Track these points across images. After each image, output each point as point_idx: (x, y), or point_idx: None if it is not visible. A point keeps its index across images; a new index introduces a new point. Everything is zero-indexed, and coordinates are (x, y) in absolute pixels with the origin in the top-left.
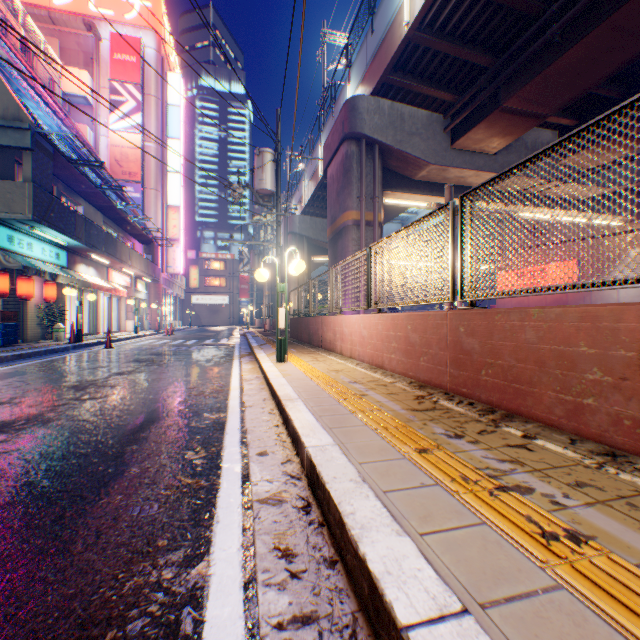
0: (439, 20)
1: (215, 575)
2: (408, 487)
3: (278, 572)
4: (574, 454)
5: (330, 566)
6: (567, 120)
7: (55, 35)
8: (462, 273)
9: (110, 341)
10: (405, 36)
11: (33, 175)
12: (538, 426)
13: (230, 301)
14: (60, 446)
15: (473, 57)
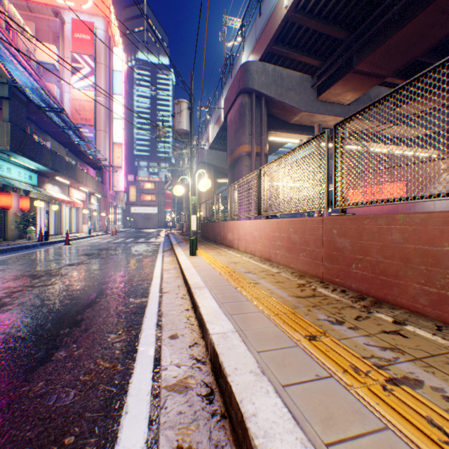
0: (309, 4)
1: None
2: (305, 380)
3: None
4: (444, 341)
5: None
6: (400, 80)
7: (32, 20)
8: (335, 186)
9: (68, 240)
10: (284, 16)
11: (10, 117)
12: (405, 312)
13: (158, 211)
14: (4, 330)
15: (334, 32)
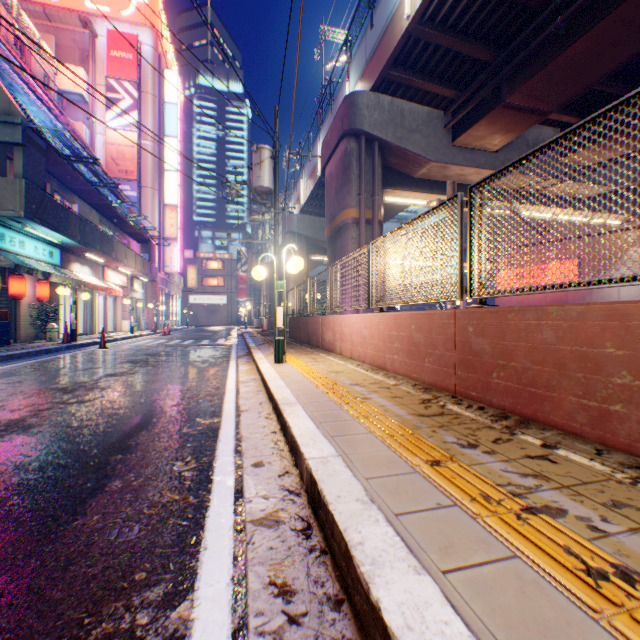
0: (441, 13)
1: (199, 620)
2: (423, 509)
3: (274, 616)
4: (603, 467)
5: (335, 607)
6: (569, 117)
7: (50, 32)
8: (471, 269)
9: (104, 341)
10: (406, 29)
11: (25, 171)
12: (558, 434)
13: (228, 301)
14: (38, 456)
15: (475, 52)
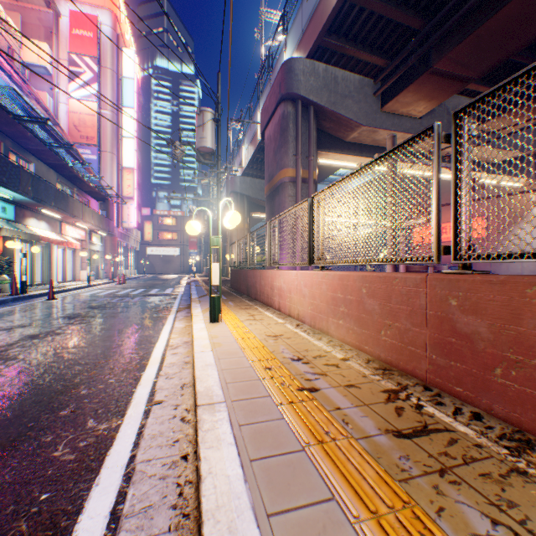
0: None
1: None
2: None
3: None
4: None
5: None
6: (486, 88)
7: (17, 10)
8: (456, 223)
9: (53, 293)
10: None
11: None
12: None
13: (181, 252)
14: None
15: (406, 19)
